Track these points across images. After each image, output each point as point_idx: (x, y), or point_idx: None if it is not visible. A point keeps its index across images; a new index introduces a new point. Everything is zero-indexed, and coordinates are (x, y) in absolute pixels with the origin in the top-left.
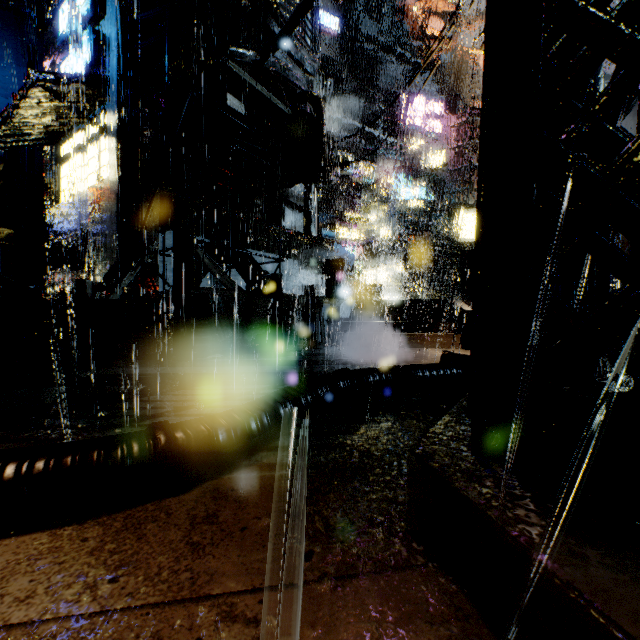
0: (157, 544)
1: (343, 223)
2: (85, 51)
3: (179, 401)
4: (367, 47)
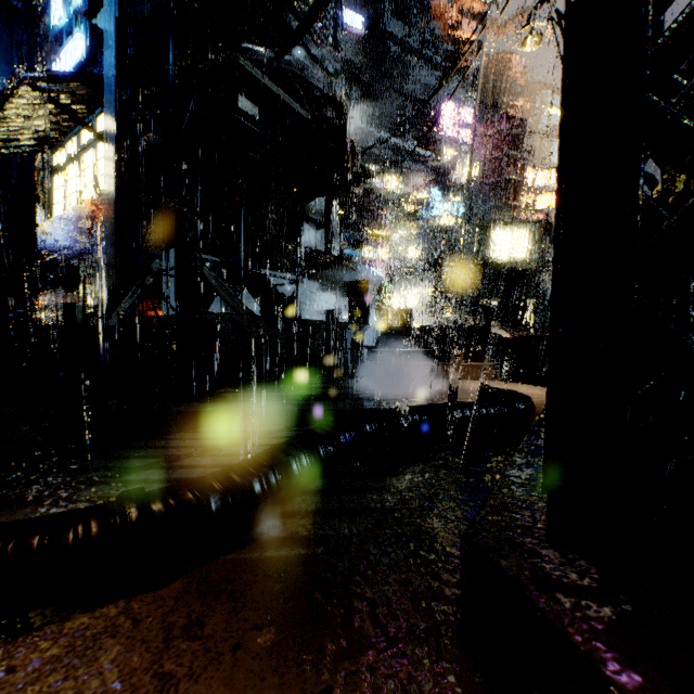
0: (112, 677)
1: (368, 242)
2: (80, 47)
3: (175, 448)
4: (394, 50)
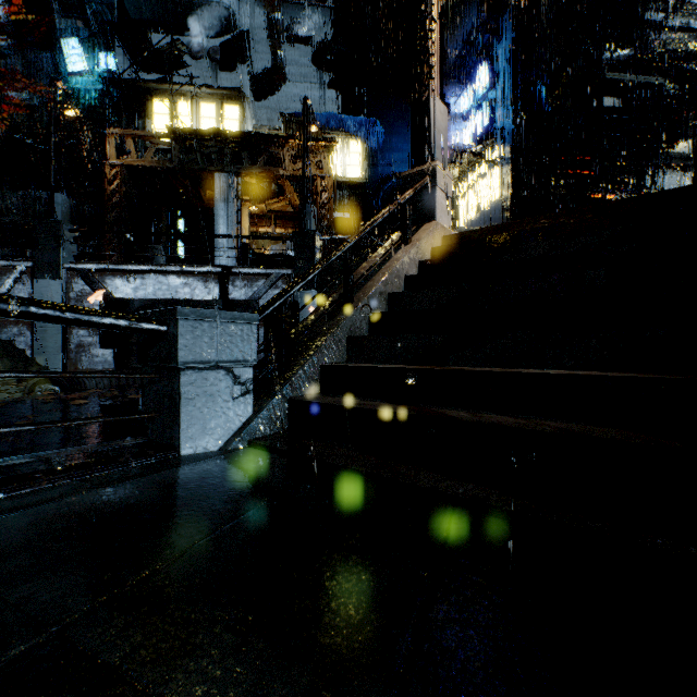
0: None
1: None
2: (486, 117)
3: None
4: None
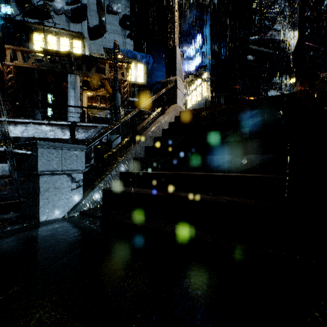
0: None
1: None
2: (199, 59)
3: None
4: None
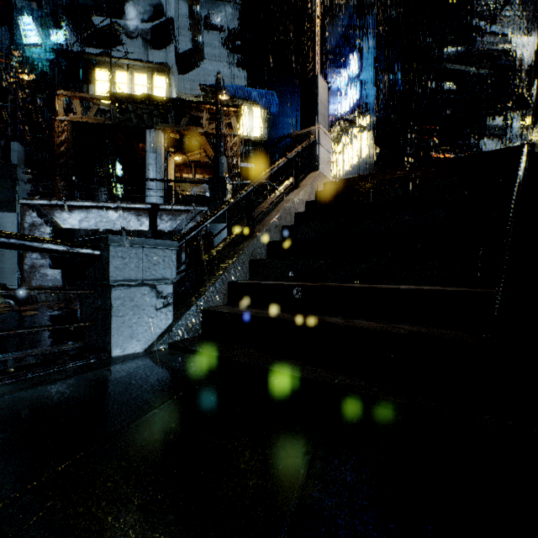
0: None
1: None
2: (357, 93)
3: None
4: None
